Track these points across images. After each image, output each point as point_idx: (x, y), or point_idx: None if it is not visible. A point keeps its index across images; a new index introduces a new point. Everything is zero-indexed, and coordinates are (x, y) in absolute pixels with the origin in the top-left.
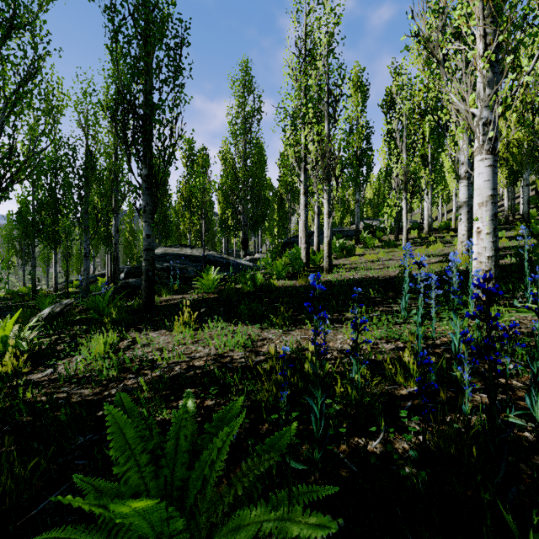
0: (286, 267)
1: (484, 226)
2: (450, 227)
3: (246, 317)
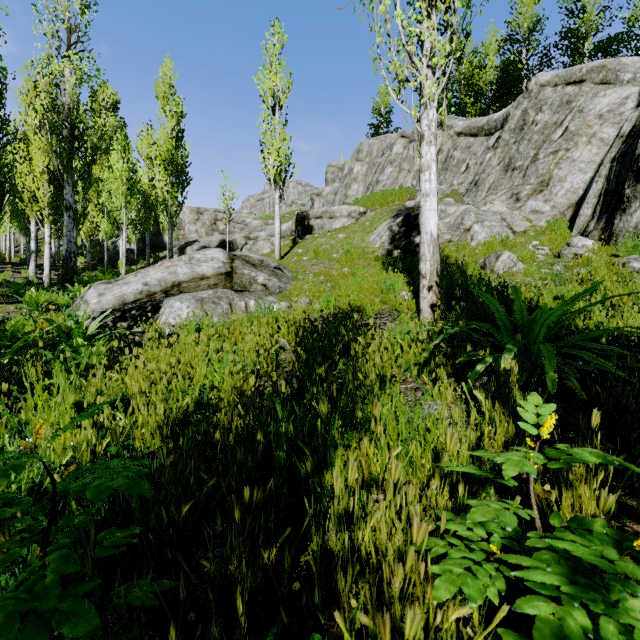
0: None
1: (48, 264)
2: (6, 261)
3: None
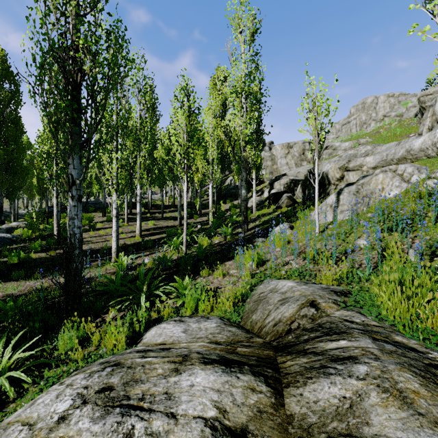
0: (42, 244)
1: (114, 238)
2: (166, 204)
3: (16, 278)
